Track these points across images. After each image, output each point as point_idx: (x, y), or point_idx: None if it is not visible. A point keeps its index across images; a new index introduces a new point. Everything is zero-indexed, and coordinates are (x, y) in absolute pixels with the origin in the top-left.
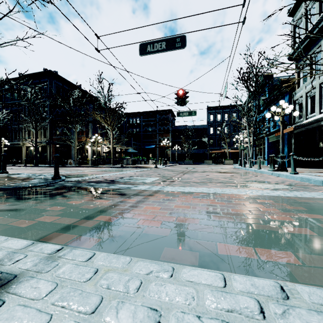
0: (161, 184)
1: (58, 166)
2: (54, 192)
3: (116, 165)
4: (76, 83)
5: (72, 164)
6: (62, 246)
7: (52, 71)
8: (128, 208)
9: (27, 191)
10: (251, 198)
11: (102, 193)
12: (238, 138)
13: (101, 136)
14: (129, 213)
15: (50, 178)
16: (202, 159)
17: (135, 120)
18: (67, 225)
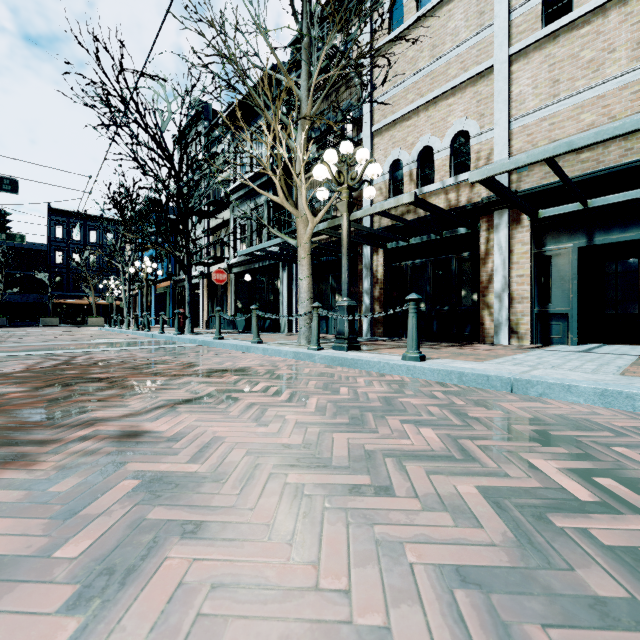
0: None
1: None
2: None
3: None
4: None
5: None
6: None
7: None
8: None
9: None
10: (84, 343)
11: None
12: (108, 285)
13: None
14: None
15: None
16: (34, 316)
17: None
18: None
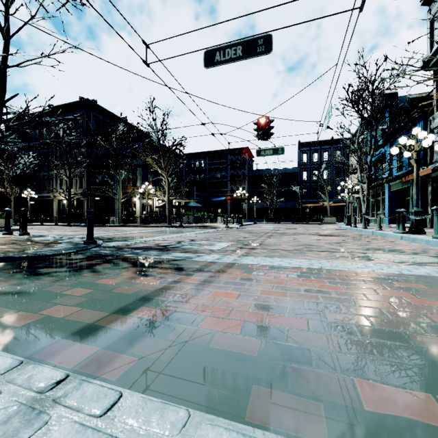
0: (236, 253)
1: (92, 226)
2: (82, 264)
3: (173, 224)
4: (121, 114)
5: (116, 222)
6: (67, 372)
7: (90, 101)
8: (187, 293)
9: (45, 261)
10: (383, 278)
11: (150, 266)
12: (345, 186)
13: (153, 185)
14: (188, 304)
15: (83, 242)
16: (291, 216)
17: (198, 163)
18: (86, 326)
